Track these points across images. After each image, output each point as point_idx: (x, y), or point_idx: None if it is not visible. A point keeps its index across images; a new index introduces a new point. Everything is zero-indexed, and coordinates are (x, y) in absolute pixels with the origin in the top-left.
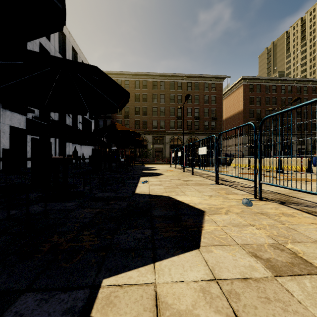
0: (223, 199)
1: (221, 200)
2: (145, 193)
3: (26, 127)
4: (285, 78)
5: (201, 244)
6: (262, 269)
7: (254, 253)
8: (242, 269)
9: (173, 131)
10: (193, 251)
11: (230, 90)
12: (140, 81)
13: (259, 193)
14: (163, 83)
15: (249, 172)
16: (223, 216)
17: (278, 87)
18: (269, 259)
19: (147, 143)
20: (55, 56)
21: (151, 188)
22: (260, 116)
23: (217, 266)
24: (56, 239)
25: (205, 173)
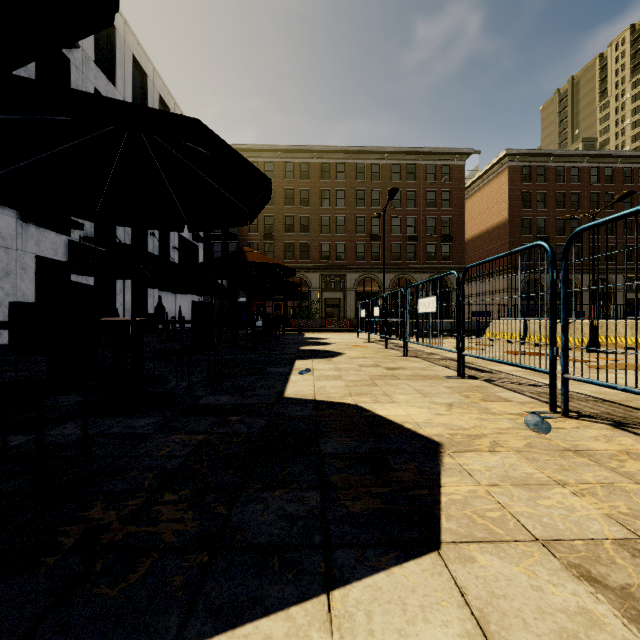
0: (480, 414)
1: (476, 417)
2: (306, 398)
3: (69, 258)
4: (598, 151)
5: (443, 536)
6: (616, 622)
7: (584, 568)
8: (562, 620)
9: (363, 264)
10: (425, 557)
11: (480, 180)
12: (296, 165)
13: (563, 401)
14: (342, 167)
15: (527, 349)
16: (486, 457)
17: (583, 172)
18: (627, 589)
19: (309, 289)
20: (107, 97)
21: (318, 385)
22: (545, 231)
23: (492, 608)
24: (99, 515)
25: (431, 351)
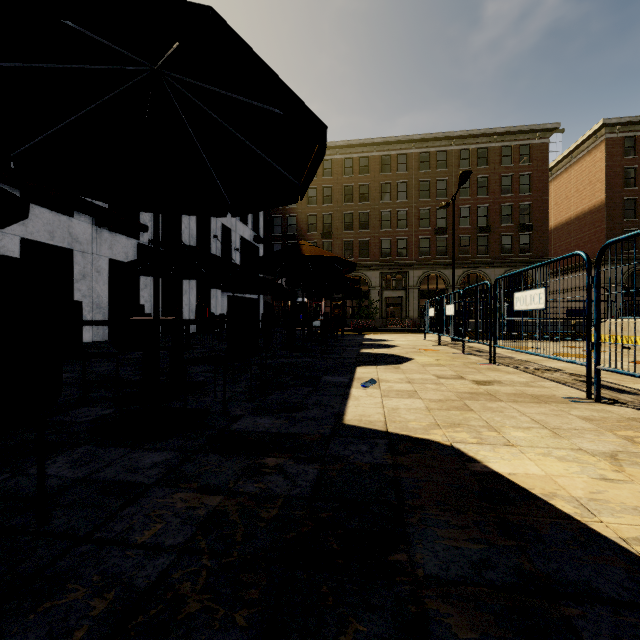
0: None
1: None
2: (374, 428)
3: None
4: None
5: None
6: None
7: None
8: None
9: (427, 259)
10: None
11: (567, 159)
12: (355, 160)
13: None
14: (404, 158)
15: None
16: None
17: None
18: None
19: (369, 288)
20: None
21: (388, 406)
22: None
23: None
24: None
25: (523, 358)
